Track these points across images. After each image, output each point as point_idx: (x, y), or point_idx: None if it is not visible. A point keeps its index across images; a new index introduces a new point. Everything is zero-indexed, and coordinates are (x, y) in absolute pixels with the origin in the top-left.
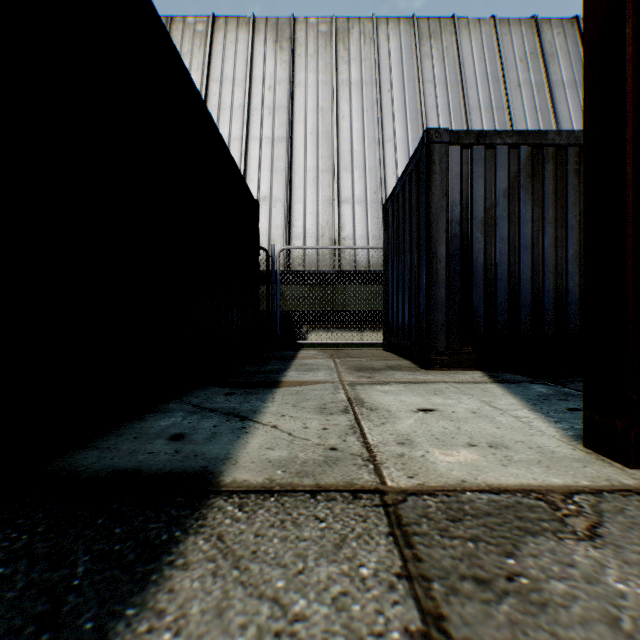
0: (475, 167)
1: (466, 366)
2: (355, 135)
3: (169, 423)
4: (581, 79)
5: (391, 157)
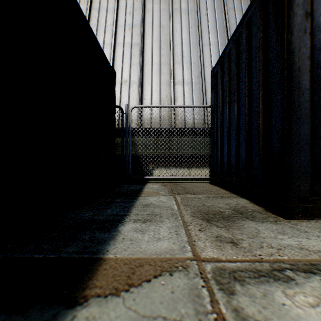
0: None
1: None
2: (184, 42)
3: None
4: None
5: (207, 55)
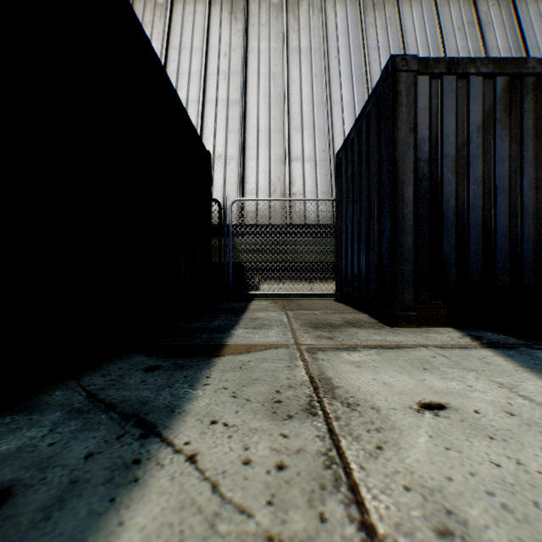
0: (445, 100)
1: (435, 322)
2: (304, 98)
3: (16, 445)
4: (515, 46)
5: (338, 118)
